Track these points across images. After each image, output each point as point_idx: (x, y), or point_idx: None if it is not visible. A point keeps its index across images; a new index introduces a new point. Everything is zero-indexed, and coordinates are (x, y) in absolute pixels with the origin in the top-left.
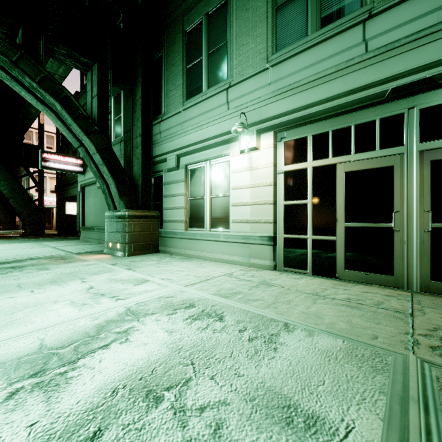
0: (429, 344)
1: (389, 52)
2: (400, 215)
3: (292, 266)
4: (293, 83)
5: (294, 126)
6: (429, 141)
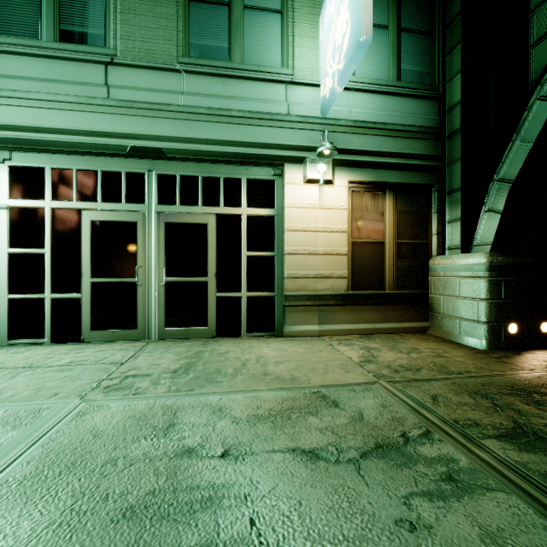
0: (108, 385)
1: (129, 109)
2: (142, 270)
3: (22, 336)
4: (19, 91)
5: (24, 149)
6: (164, 205)
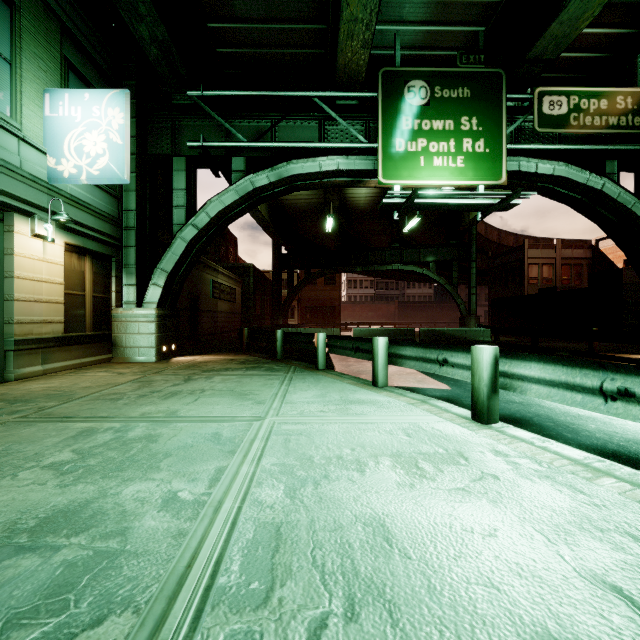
0: None
1: None
2: None
3: None
4: None
5: None
6: None
